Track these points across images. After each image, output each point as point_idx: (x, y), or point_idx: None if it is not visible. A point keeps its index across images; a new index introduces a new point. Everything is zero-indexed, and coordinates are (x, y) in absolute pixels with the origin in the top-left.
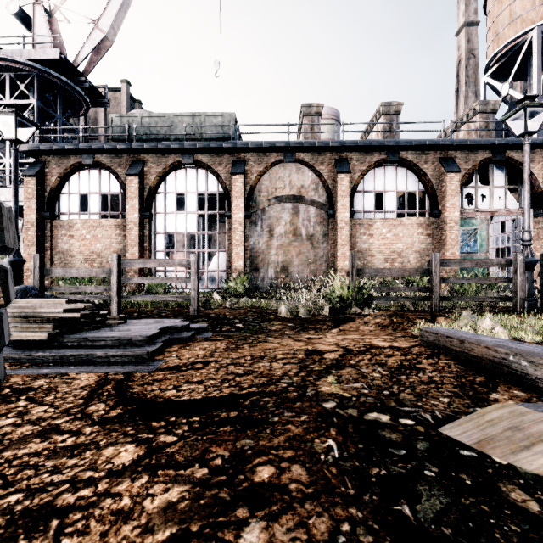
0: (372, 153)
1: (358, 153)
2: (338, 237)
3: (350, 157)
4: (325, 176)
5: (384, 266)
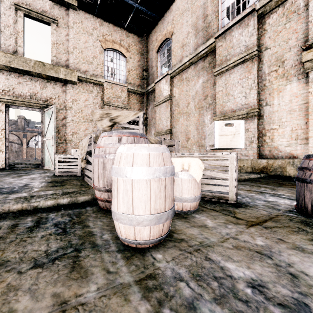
0: (34, 133)
1: (30, 133)
2: (23, 152)
3: (28, 134)
4: (20, 137)
5: (38, 158)
